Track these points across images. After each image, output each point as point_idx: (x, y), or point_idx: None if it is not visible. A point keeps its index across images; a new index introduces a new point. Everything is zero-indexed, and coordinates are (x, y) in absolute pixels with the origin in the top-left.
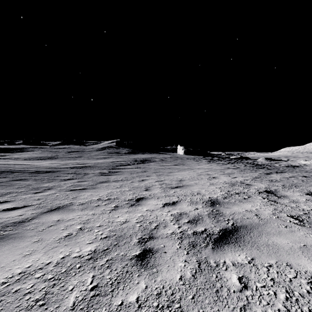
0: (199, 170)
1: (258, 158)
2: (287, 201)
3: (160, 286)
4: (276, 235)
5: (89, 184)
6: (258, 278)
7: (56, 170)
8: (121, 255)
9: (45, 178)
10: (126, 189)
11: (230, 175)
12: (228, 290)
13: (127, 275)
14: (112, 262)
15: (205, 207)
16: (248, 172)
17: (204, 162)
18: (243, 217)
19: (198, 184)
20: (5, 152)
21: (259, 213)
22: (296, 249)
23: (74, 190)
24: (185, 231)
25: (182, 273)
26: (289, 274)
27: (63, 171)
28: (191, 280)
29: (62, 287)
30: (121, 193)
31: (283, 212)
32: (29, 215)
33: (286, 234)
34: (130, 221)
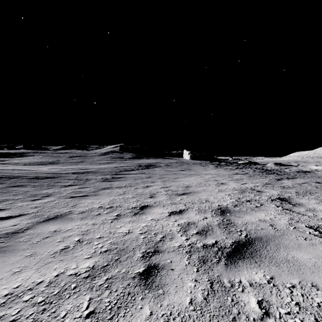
0: (206, 176)
1: (267, 163)
2: (303, 209)
3: (167, 313)
4: (295, 248)
5: (91, 190)
6: (281, 302)
7: (56, 176)
8: (123, 272)
9: (44, 184)
10: (129, 196)
11: (239, 181)
12: (247, 317)
13: (129, 298)
14: (113, 281)
15: (215, 216)
16: (258, 178)
17: (211, 167)
18: (257, 228)
19: (206, 191)
20: (5, 157)
21: (274, 223)
22: (320, 266)
23: (75, 197)
24: (194, 243)
25: (192, 296)
26: (316, 297)
27: (63, 177)
28: (203, 304)
29: (53, 314)
30: (124, 200)
31: (300, 222)
32: (24, 225)
33: (307, 247)
34: (134, 232)
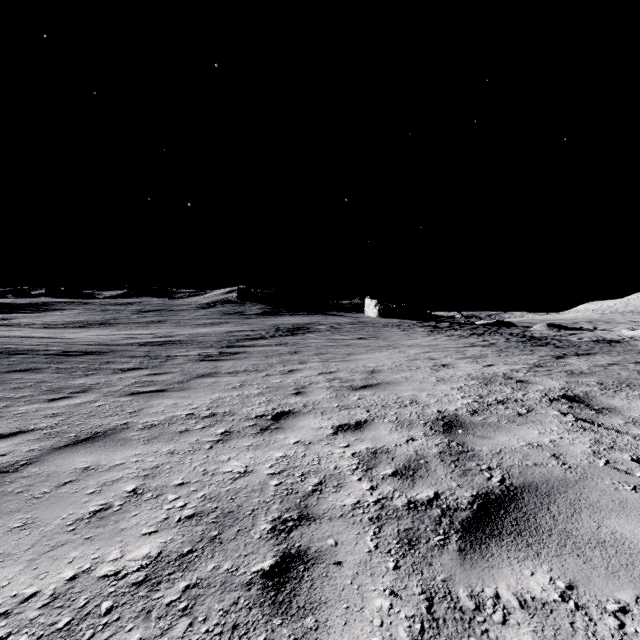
0: (412, 350)
1: (532, 324)
2: (619, 420)
3: None
4: (615, 512)
5: (175, 379)
6: None
7: (107, 350)
8: (225, 570)
9: (79, 366)
10: (252, 391)
11: (479, 361)
12: None
13: None
14: (199, 592)
15: (431, 435)
16: (516, 353)
17: (421, 333)
18: (526, 462)
19: (412, 380)
20: (8, 313)
21: (560, 452)
22: None
23: (139, 394)
24: (388, 499)
25: (385, 634)
26: None
27: (121, 352)
28: None
29: None
30: (240, 400)
31: (618, 449)
32: (22, 455)
33: None
34: (256, 471)
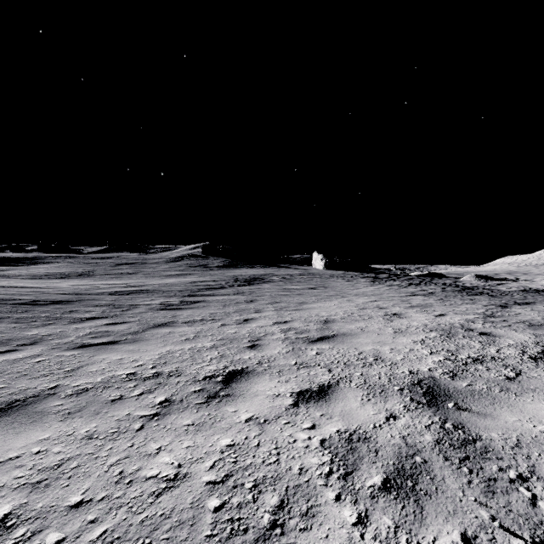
0: (359, 299)
1: (460, 275)
2: None
3: None
4: None
5: (131, 329)
6: None
7: (75, 299)
8: None
9: (41, 315)
10: (205, 344)
11: (428, 310)
12: None
13: None
14: None
15: (415, 410)
16: (458, 302)
17: (364, 283)
18: None
19: (368, 331)
20: (2, 265)
21: None
22: None
23: (87, 347)
24: None
25: None
26: None
27: (87, 301)
28: None
29: None
30: (191, 355)
31: None
32: None
33: None
34: (191, 477)
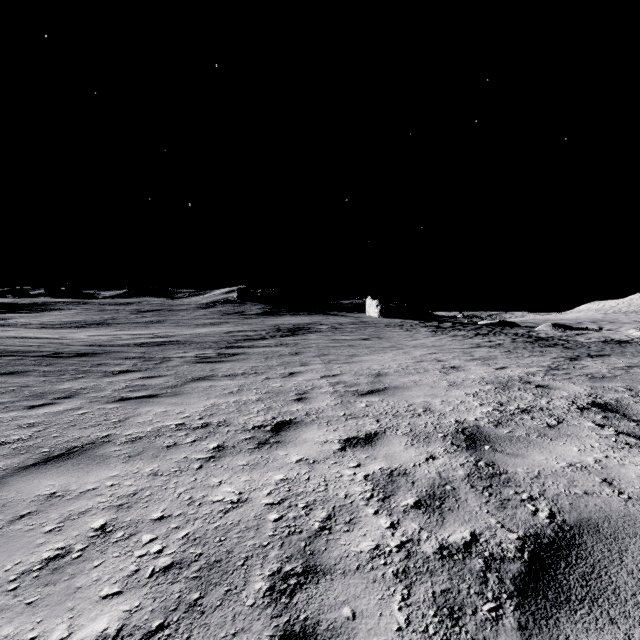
0: (417, 351)
1: (536, 324)
2: None
3: None
4: None
5: (168, 383)
6: None
7: (100, 351)
8: None
9: (69, 369)
10: (250, 397)
11: (489, 363)
12: None
13: None
14: None
15: (454, 452)
16: (526, 355)
17: (424, 333)
18: (574, 490)
19: (421, 384)
20: (6, 313)
21: (611, 476)
22: None
23: (128, 401)
24: (414, 542)
25: None
26: None
27: (115, 354)
28: None
29: None
30: (237, 408)
31: None
32: None
33: None
34: (252, 500)
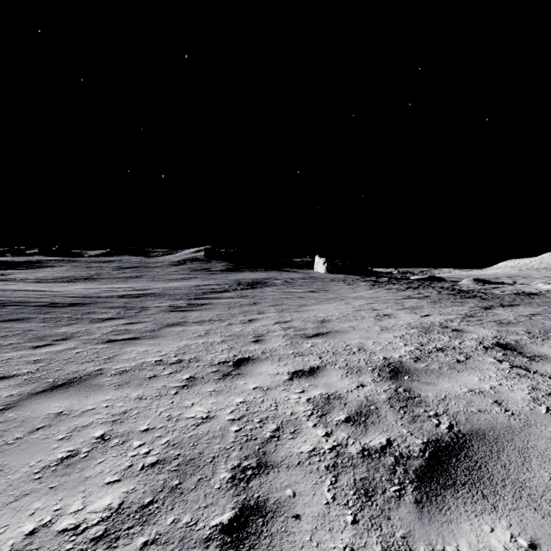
0: (356, 302)
1: (460, 279)
2: None
3: None
4: None
5: (147, 328)
6: None
7: (89, 302)
8: (184, 524)
9: (63, 316)
10: (216, 339)
11: (416, 311)
12: None
13: None
14: (157, 550)
15: (379, 381)
16: (448, 305)
17: (363, 287)
18: (470, 409)
19: (358, 329)
20: (6, 269)
21: (501, 399)
22: None
23: (114, 342)
24: (342, 446)
25: None
26: None
27: (101, 304)
28: None
29: None
30: (205, 347)
31: None
32: (1, 400)
33: None
34: (218, 417)
